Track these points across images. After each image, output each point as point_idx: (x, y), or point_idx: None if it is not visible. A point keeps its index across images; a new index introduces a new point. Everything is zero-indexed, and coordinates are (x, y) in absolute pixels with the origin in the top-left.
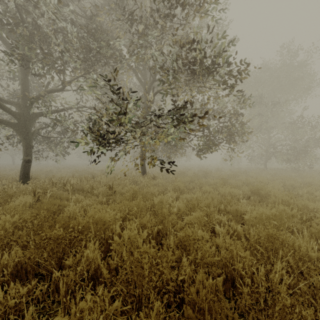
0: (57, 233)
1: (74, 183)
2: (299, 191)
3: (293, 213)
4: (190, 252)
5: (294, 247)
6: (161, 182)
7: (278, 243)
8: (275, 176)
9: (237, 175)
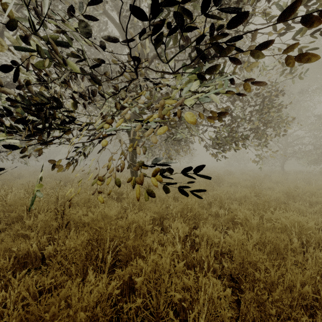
0: None
1: None
2: None
3: None
4: None
5: None
6: (159, 194)
7: None
8: (309, 182)
9: (259, 181)
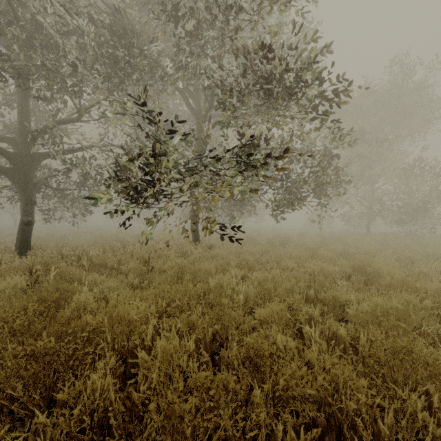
0: (44, 345)
1: (94, 255)
2: (422, 267)
3: (424, 305)
4: (264, 371)
5: (436, 367)
6: (220, 253)
7: (410, 362)
8: (383, 244)
9: (329, 243)
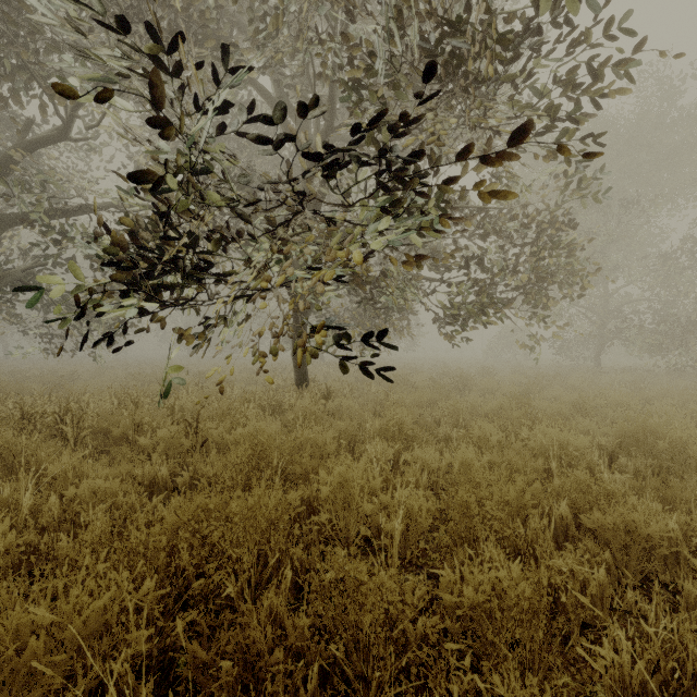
0: None
1: (87, 413)
2: None
3: None
4: None
5: None
6: (347, 406)
7: None
8: (637, 389)
9: (540, 386)
